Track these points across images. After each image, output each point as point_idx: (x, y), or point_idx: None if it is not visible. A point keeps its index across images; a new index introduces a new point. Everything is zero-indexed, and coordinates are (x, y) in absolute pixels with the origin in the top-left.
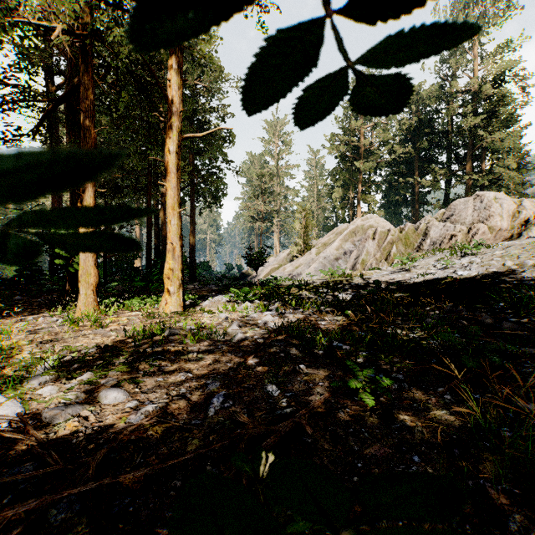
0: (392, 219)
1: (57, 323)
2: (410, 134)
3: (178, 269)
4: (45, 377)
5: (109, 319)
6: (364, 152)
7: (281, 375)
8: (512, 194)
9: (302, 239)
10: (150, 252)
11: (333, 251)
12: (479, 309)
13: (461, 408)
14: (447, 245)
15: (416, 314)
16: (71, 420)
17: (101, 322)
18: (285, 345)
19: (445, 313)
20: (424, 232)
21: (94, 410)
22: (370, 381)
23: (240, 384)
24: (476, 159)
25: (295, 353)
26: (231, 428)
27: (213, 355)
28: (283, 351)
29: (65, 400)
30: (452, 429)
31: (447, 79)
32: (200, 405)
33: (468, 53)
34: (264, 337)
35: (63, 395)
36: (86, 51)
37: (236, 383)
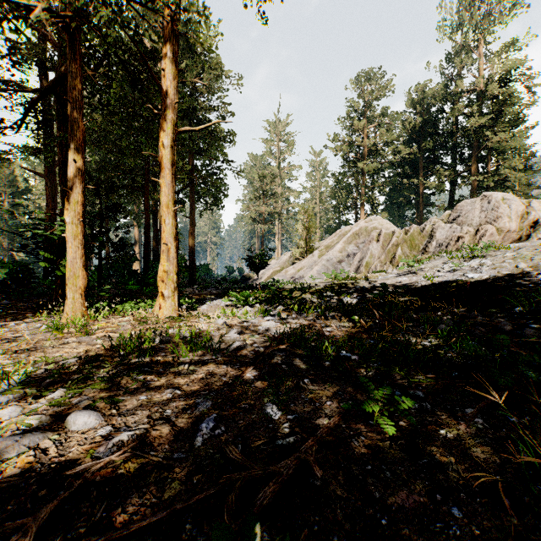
0: (396, 221)
1: (40, 329)
2: (415, 134)
3: (173, 271)
4: (8, 396)
5: (98, 325)
6: (367, 153)
7: (282, 392)
8: (517, 195)
9: (304, 241)
10: (147, 254)
11: (336, 253)
12: (495, 314)
13: (529, 458)
14: (454, 247)
15: (427, 320)
16: (25, 455)
17: (88, 328)
18: (287, 355)
19: (459, 319)
20: (429, 234)
21: (58, 440)
22: (388, 402)
23: (235, 404)
24: (481, 160)
25: (298, 364)
26: (222, 464)
27: (207, 367)
28: (285, 362)
29: (25, 427)
30: (493, 465)
31: (452, 79)
32: (186, 432)
33: (473, 51)
34: (264, 345)
35: (24, 420)
36: (73, 37)
37: (230, 402)
